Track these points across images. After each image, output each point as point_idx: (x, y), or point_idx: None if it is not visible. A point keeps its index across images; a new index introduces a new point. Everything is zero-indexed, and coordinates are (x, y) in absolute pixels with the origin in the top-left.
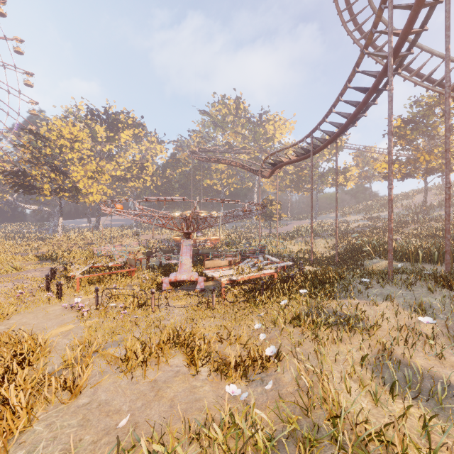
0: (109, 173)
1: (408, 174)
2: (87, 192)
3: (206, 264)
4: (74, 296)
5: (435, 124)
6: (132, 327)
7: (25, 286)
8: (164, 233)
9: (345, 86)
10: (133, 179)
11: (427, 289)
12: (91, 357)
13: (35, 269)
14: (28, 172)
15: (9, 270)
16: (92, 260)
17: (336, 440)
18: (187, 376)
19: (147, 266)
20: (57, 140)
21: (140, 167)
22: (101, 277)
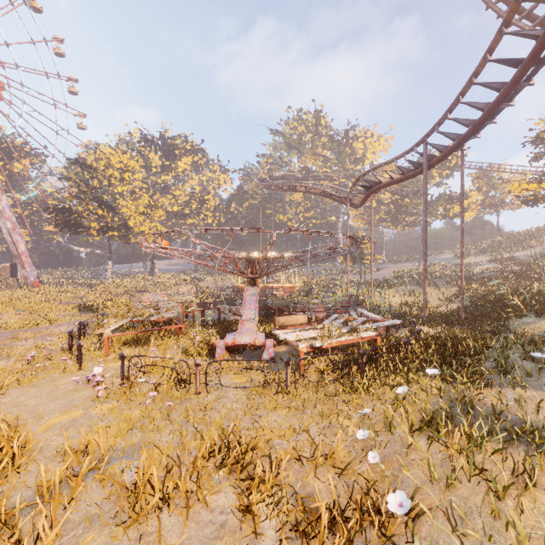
0: (163, 207)
1: None
2: (139, 231)
3: (276, 322)
4: (98, 363)
5: None
6: (162, 419)
7: (43, 346)
8: (227, 279)
9: (483, 61)
10: (192, 215)
11: None
12: (78, 485)
13: (70, 322)
14: (75, 208)
15: (42, 322)
16: (130, 313)
17: None
18: (239, 537)
19: (199, 322)
20: (106, 171)
21: (200, 201)
22: (138, 336)
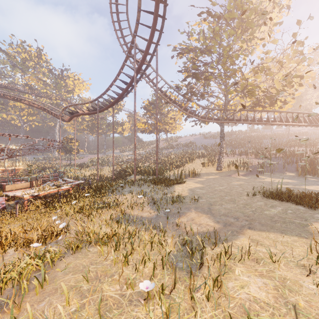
0: None
1: (151, 131)
2: None
3: (6, 188)
4: None
5: (162, 108)
6: None
7: None
8: None
9: (116, 77)
10: None
11: (147, 186)
12: None
13: None
14: None
15: None
16: None
17: (90, 242)
18: None
19: None
20: None
21: None
22: None
